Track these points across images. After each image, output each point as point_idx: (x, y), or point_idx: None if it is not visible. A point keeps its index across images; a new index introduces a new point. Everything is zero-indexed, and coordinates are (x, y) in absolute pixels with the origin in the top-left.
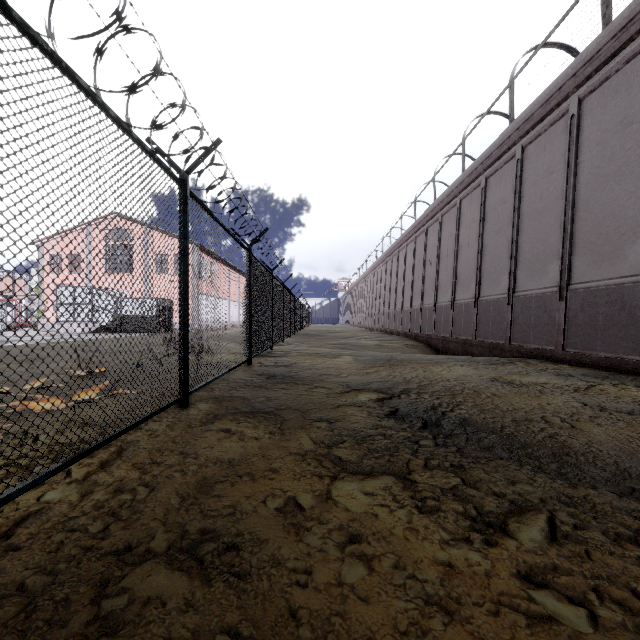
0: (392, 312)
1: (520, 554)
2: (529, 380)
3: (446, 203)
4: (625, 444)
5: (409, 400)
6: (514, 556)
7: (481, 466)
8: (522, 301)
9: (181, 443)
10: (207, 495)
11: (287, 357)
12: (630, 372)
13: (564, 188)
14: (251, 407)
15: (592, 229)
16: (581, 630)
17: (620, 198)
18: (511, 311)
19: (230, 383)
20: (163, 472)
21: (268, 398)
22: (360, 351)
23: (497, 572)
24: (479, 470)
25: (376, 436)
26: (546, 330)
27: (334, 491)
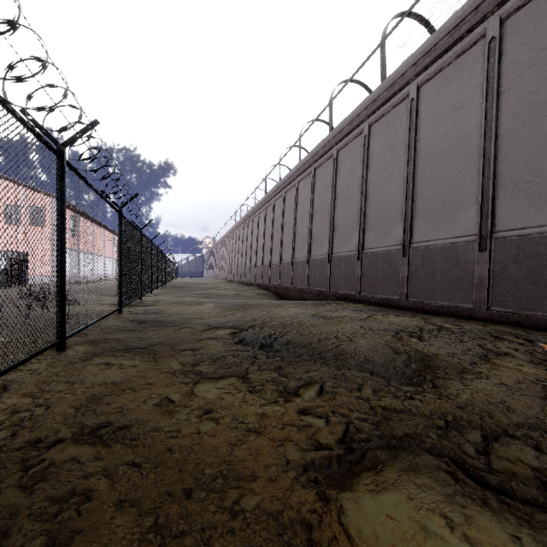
0: (248, 267)
1: (301, 402)
2: (336, 315)
3: (288, 183)
4: (373, 346)
5: (254, 332)
6: (298, 404)
7: (292, 365)
8: (337, 260)
9: (66, 375)
10: (98, 403)
11: (156, 306)
12: (394, 307)
13: (361, 184)
14: (126, 345)
15: (376, 213)
16: (321, 426)
17: (390, 195)
18: (330, 267)
19: (103, 329)
20: (54, 395)
21: (141, 338)
22: (221, 299)
23: (287, 412)
24: (290, 367)
25: (227, 356)
26: (350, 280)
27: (196, 389)
